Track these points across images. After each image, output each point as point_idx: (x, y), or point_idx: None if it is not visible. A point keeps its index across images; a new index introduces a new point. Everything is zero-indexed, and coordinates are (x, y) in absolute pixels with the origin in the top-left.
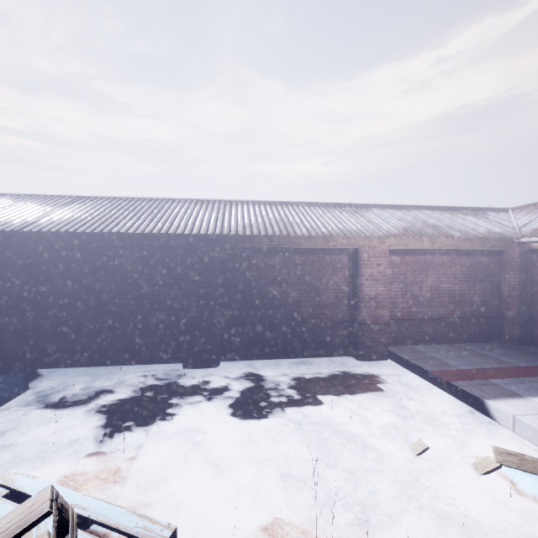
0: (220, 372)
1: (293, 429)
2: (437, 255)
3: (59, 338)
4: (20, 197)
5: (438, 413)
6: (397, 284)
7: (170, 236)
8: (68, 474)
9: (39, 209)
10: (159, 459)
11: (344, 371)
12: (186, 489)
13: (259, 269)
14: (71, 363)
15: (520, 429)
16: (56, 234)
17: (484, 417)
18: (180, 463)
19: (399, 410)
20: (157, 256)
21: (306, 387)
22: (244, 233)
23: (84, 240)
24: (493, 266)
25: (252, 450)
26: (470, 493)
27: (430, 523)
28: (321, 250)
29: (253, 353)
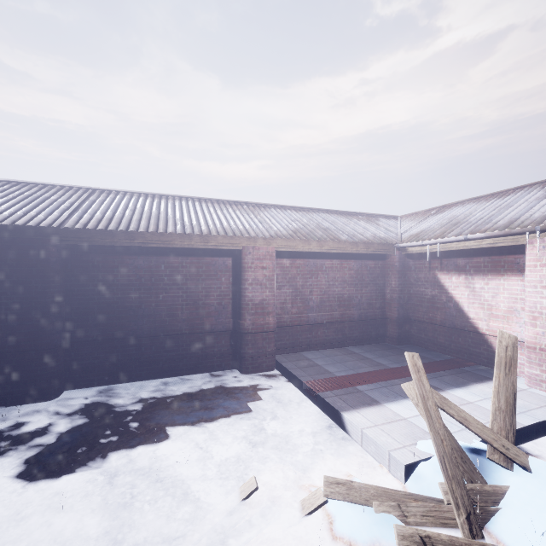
0: (53, 407)
1: (109, 483)
2: (327, 259)
3: None
4: None
5: (304, 429)
6: (287, 288)
7: None
8: None
9: None
10: None
11: (218, 388)
12: None
13: (121, 272)
14: None
15: (366, 444)
16: None
17: (341, 431)
18: None
19: (260, 433)
20: None
21: (158, 416)
22: (94, 227)
23: None
24: (379, 269)
25: (23, 530)
26: (287, 544)
27: None
28: (202, 250)
29: (113, 376)
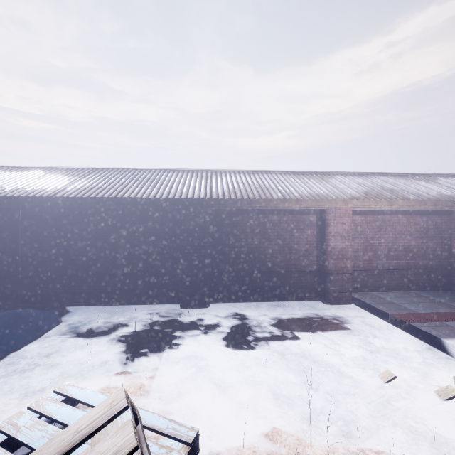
0: (211, 312)
1: (277, 359)
2: (394, 215)
3: (82, 282)
4: (49, 170)
5: (399, 349)
6: (358, 240)
7: (170, 200)
8: (104, 387)
9: (65, 179)
10: (172, 379)
11: (314, 312)
12: (196, 403)
13: (241, 227)
14: (91, 302)
15: None
16: (81, 199)
17: (442, 353)
18: (189, 383)
19: (365, 346)
20: (159, 216)
21: (284, 325)
22: (230, 197)
23: (102, 204)
24: (444, 224)
25: (245, 374)
26: (435, 415)
27: (401, 438)
28: (293, 211)
29: (236, 297)
